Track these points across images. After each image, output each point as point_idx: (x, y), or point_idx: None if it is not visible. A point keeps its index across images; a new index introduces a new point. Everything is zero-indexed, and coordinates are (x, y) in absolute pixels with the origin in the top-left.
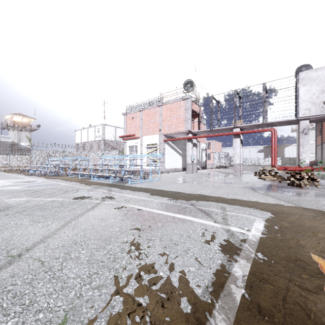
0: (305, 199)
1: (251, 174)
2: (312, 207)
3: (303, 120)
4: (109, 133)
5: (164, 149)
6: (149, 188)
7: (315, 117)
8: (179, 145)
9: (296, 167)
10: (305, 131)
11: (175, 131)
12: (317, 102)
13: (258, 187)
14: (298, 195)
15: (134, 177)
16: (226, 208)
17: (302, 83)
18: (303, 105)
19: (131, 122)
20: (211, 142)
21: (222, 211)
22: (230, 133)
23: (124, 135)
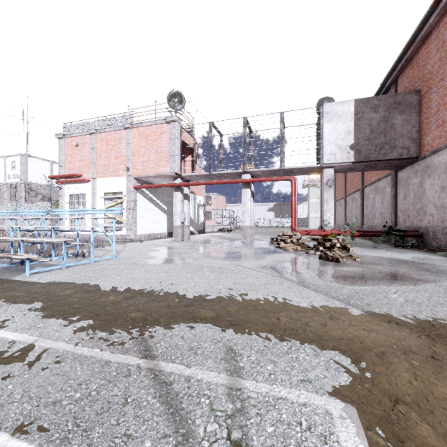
0: (365, 290)
1: (265, 240)
2: (394, 314)
3: (327, 168)
4: (38, 172)
5: (136, 201)
6: (69, 285)
7: (340, 164)
8: (162, 197)
9: (320, 230)
10: (330, 182)
11: (155, 173)
12: (343, 146)
13: (283, 265)
14: (349, 281)
15: (44, 259)
16: (240, 359)
17: (327, 118)
18: (328, 148)
19: (73, 151)
20: (212, 196)
21: (228, 378)
22: (237, 180)
23: (60, 175)
